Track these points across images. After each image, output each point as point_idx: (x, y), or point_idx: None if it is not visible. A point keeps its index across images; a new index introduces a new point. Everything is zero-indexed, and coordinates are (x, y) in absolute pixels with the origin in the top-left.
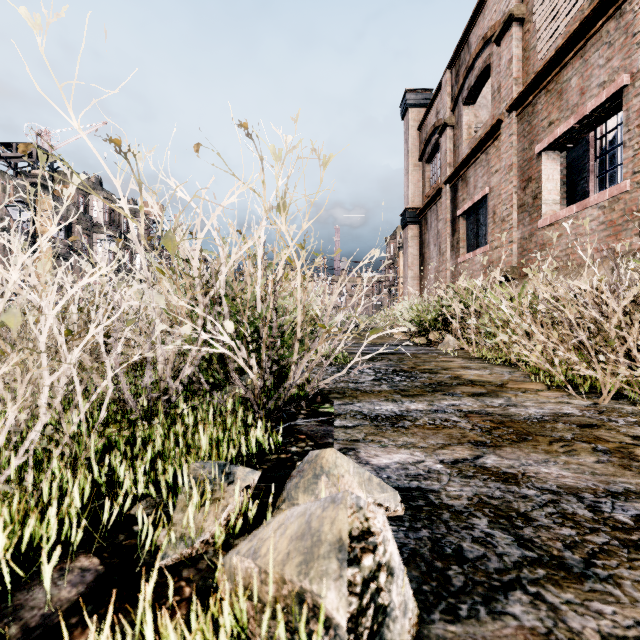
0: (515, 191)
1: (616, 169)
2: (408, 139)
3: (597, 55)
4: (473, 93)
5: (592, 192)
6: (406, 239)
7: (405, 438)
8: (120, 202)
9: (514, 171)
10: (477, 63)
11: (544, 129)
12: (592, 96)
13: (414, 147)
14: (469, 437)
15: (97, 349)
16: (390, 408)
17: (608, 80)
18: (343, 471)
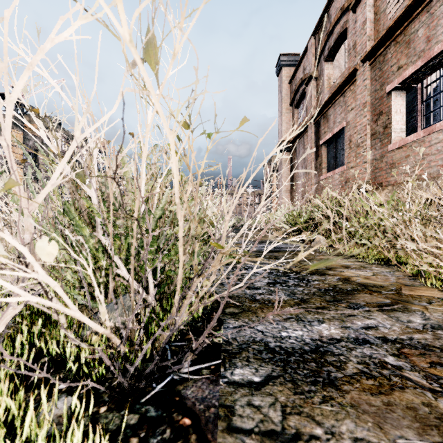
0: (368, 123)
1: (439, 109)
2: (282, 90)
3: (442, 8)
4: (332, 52)
5: (420, 127)
6: (280, 163)
7: (349, 424)
8: None
9: (367, 107)
10: (336, 29)
11: (393, 73)
12: (438, 42)
13: (286, 96)
14: None
15: None
16: (299, 335)
17: None
18: None
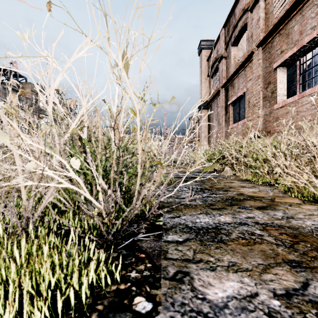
0: (261, 89)
1: (311, 80)
2: (202, 65)
3: (310, 12)
4: (237, 40)
5: (298, 92)
6: (201, 117)
7: (228, 257)
8: None
9: (260, 79)
10: (239, 23)
11: (278, 55)
12: (307, 35)
13: (205, 69)
14: (280, 255)
15: None
16: (207, 221)
17: (317, 25)
18: None
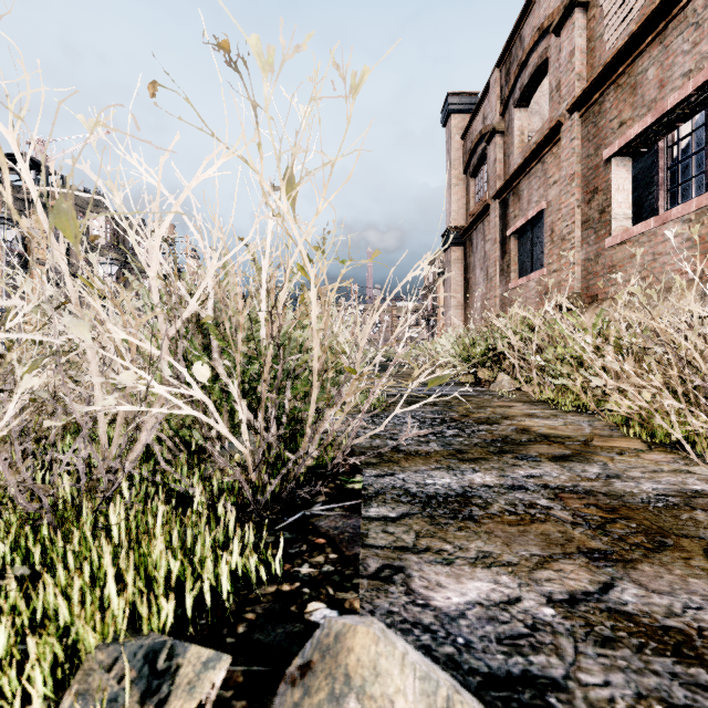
0: (578, 205)
1: (690, 182)
2: (450, 149)
3: (681, 39)
4: (526, 94)
5: (662, 208)
6: (448, 263)
7: (479, 543)
8: (17, 168)
9: (577, 181)
10: (531, 59)
11: (614, 131)
12: (674, 89)
13: (457, 158)
14: (576, 540)
15: (1, 406)
16: (447, 482)
17: (695, 68)
18: (392, 690)
